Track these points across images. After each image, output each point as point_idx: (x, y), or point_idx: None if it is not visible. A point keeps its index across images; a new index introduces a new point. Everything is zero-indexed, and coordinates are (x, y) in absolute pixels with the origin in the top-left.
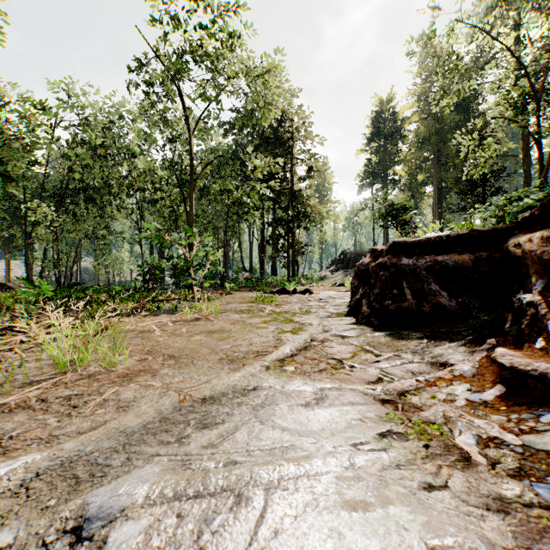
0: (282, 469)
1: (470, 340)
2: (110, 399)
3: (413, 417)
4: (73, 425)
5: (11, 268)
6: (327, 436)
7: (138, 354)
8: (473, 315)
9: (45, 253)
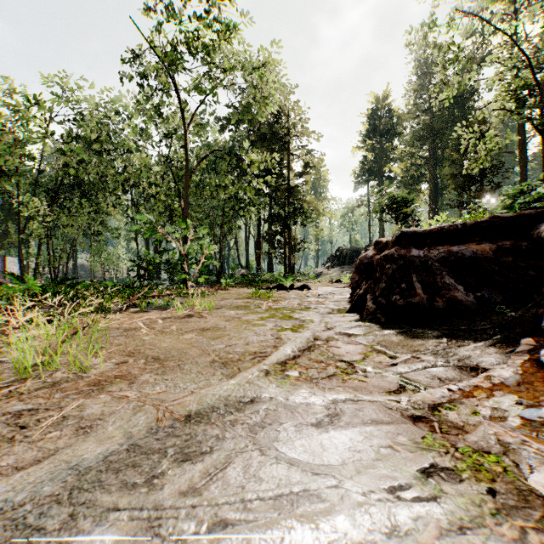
0: (293, 537)
1: (499, 340)
2: (71, 415)
3: (459, 442)
4: (12, 456)
5: (7, 265)
6: (351, 474)
7: (118, 356)
8: (495, 311)
9: (39, 249)
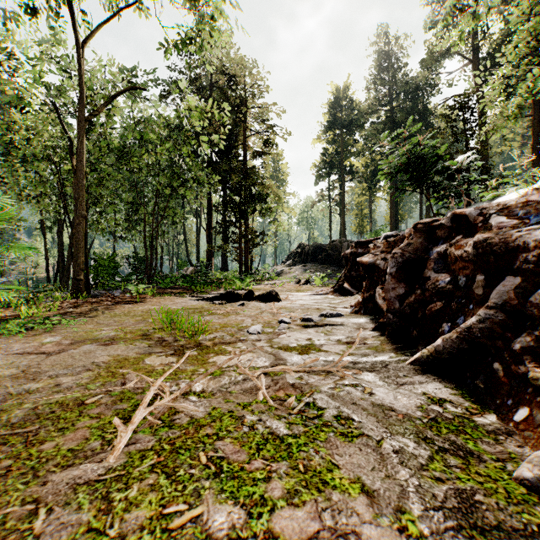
0: None
1: None
2: None
3: None
4: None
5: None
6: None
7: None
8: None
9: None
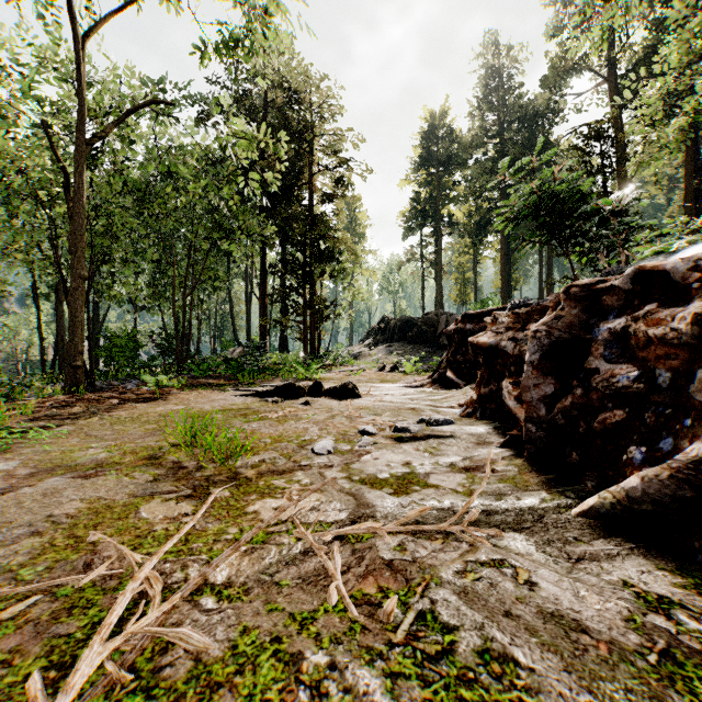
0: None
1: None
2: None
3: None
4: None
5: None
6: None
7: None
8: None
9: None
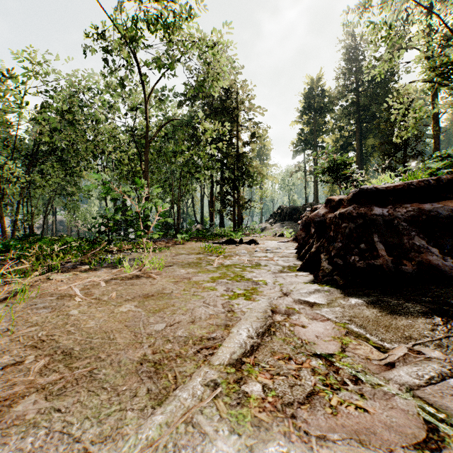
0: None
1: None
2: None
3: None
4: None
5: None
6: None
7: (19, 347)
8: None
9: (18, 207)
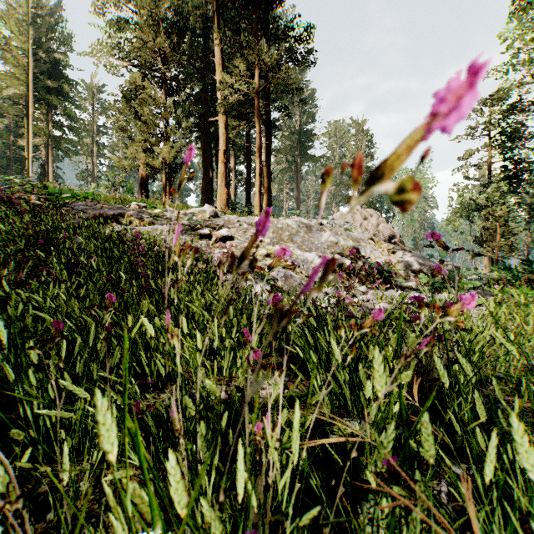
0: None
1: None
2: None
3: None
4: None
5: None
6: None
7: None
8: None
9: None
